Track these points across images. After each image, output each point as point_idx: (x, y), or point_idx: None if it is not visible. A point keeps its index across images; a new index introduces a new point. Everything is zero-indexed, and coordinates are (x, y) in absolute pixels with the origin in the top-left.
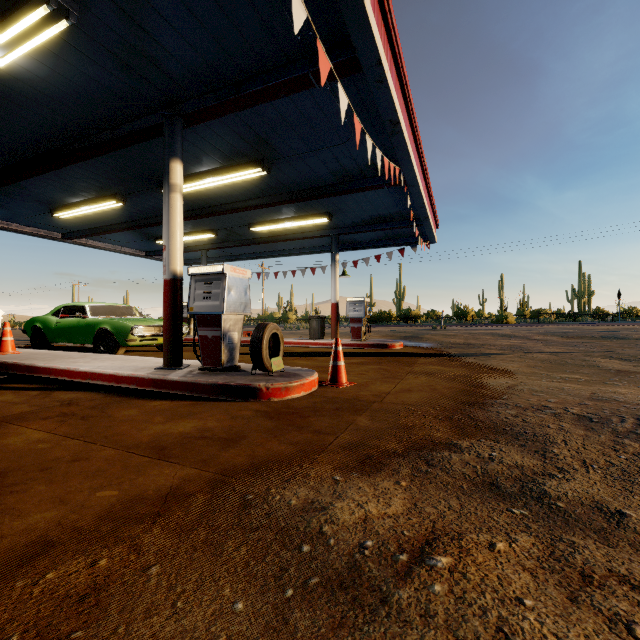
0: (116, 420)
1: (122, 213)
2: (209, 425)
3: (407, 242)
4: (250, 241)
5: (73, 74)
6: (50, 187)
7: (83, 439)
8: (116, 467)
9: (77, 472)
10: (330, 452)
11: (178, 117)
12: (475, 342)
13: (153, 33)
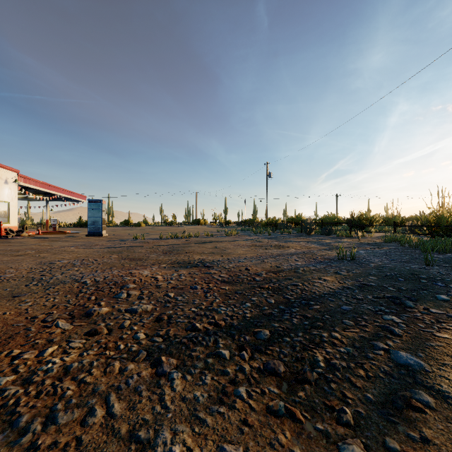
0: None
1: None
2: None
3: (76, 201)
4: None
5: None
6: None
7: None
8: None
9: None
10: None
11: None
12: None
13: None
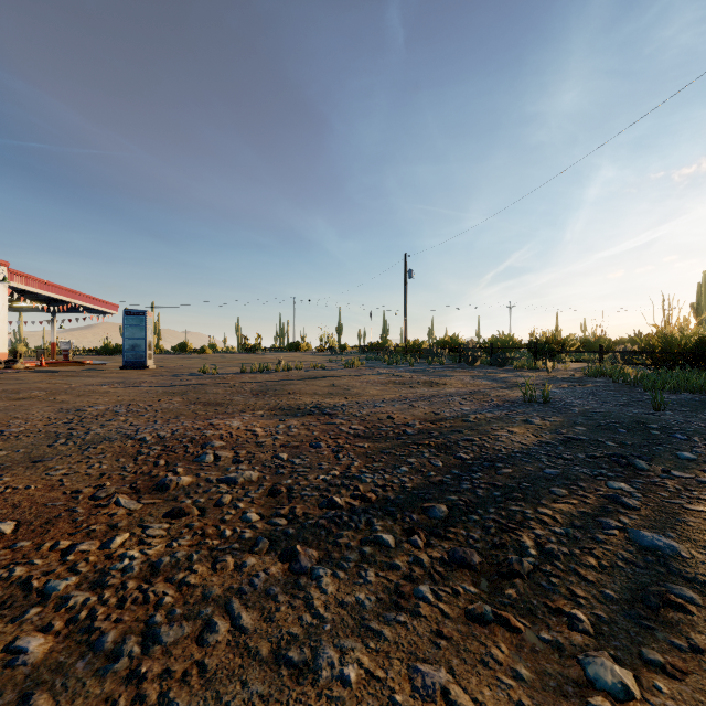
0: None
1: None
2: None
3: (102, 313)
4: None
5: None
6: None
7: None
8: None
9: None
10: None
11: None
12: None
13: None
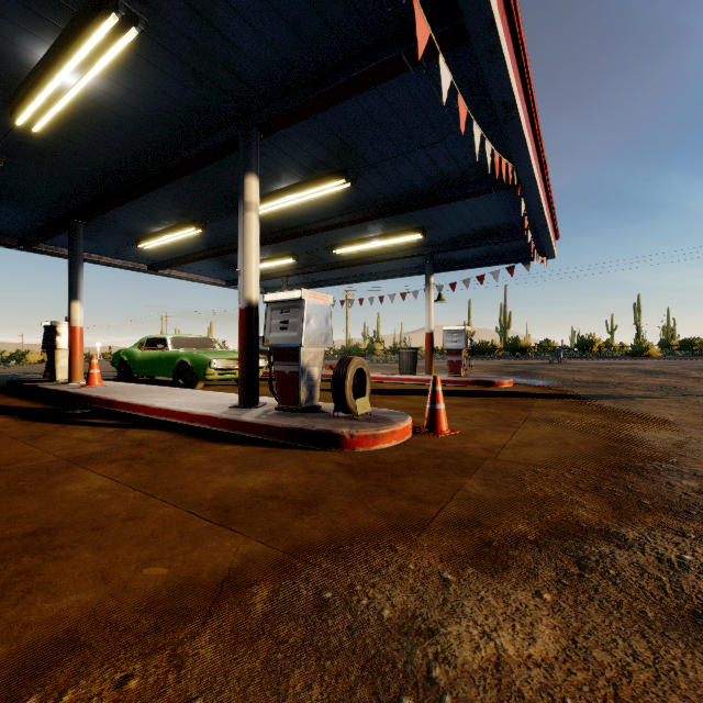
0: (182, 467)
1: (202, 241)
2: (282, 480)
3: (517, 259)
4: (333, 265)
5: (147, 91)
6: (134, 217)
7: (144, 490)
8: (172, 532)
9: (129, 536)
10: (433, 530)
11: (253, 127)
12: (609, 380)
13: (224, 30)
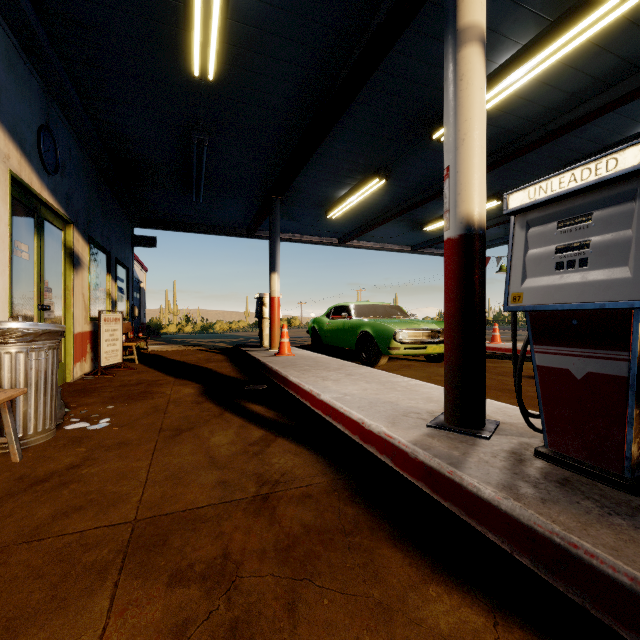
0: None
1: (386, 198)
2: None
3: None
4: None
5: None
6: (319, 182)
7: None
8: None
9: None
10: None
11: None
12: None
13: None
